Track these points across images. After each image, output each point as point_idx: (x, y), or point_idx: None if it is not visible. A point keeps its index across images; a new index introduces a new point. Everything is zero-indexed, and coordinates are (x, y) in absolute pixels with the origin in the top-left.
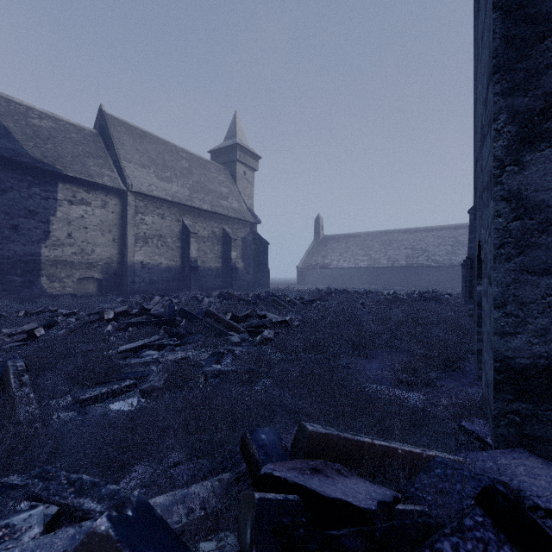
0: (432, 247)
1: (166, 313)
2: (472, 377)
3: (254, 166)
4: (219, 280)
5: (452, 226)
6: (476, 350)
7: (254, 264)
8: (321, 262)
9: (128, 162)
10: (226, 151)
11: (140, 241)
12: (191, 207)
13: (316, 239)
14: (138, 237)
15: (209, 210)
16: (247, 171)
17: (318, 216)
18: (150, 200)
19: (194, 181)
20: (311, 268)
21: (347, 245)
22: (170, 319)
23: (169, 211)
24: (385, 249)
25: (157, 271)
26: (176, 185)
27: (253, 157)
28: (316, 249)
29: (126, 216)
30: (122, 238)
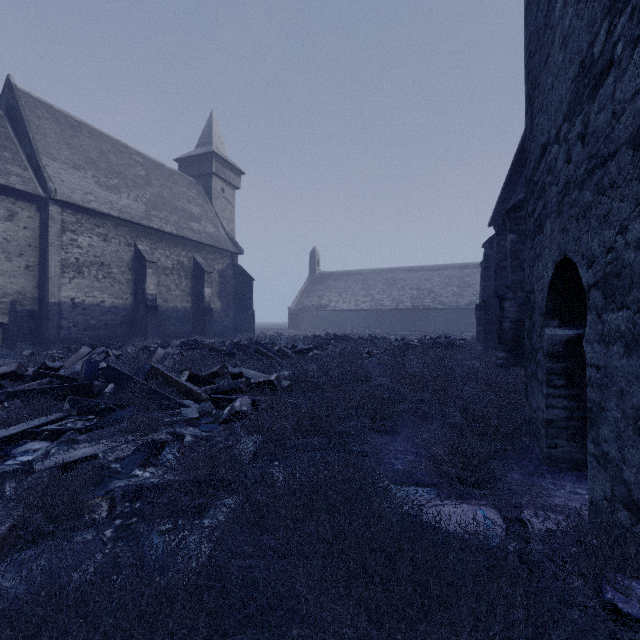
0: (438, 288)
1: (82, 374)
2: (535, 457)
3: (236, 182)
4: (188, 325)
5: (458, 265)
6: (544, 420)
7: (234, 304)
8: (317, 303)
9: (52, 159)
10: (198, 160)
11: (69, 271)
12: (147, 228)
13: (311, 276)
14: (66, 265)
15: (173, 232)
16: (227, 188)
17: (314, 249)
18: (86, 214)
19: (153, 194)
20: (306, 310)
21: (346, 284)
22: (83, 384)
23: (115, 231)
24: (389, 289)
25: (97, 312)
26: (126, 198)
27: (234, 171)
28: (311, 288)
29: (47, 235)
30: (40, 265)
